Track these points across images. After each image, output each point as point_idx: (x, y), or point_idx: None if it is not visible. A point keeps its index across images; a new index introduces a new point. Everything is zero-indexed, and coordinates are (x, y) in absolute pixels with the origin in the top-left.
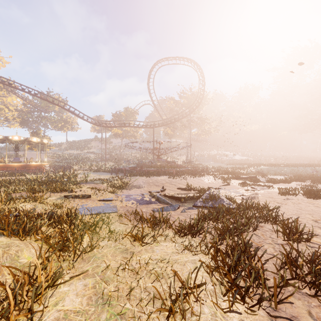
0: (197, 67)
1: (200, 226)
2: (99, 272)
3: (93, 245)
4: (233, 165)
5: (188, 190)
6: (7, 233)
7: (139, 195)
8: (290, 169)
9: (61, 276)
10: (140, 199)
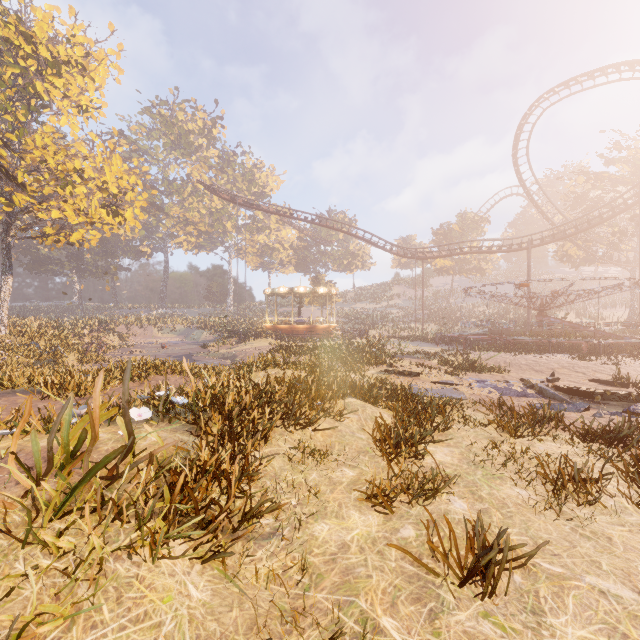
0: None
1: (625, 431)
2: (462, 447)
3: (449, 422)
4: None
5: (619, 385)
6: (357, 396)
7: (502, 382)
8: None
9: (430, 433)
10: (503, 388)
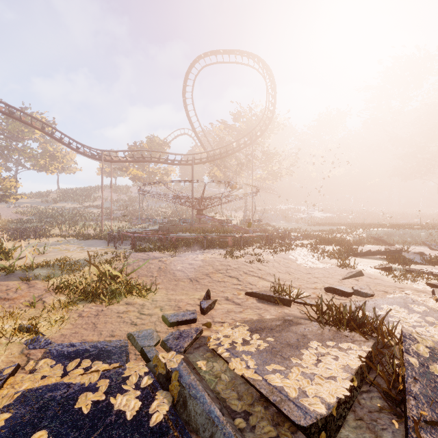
0: (263, 68)
1: None
2: None
3: None
4: (320, 226)
5: (280, 302)
6: None
7: (102, 371)
8: (427, 234)
9: None
10: (88, 415)
